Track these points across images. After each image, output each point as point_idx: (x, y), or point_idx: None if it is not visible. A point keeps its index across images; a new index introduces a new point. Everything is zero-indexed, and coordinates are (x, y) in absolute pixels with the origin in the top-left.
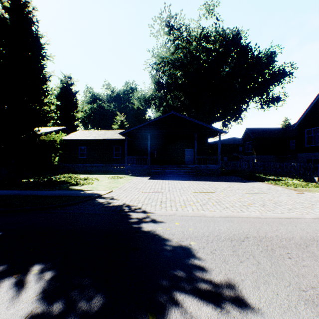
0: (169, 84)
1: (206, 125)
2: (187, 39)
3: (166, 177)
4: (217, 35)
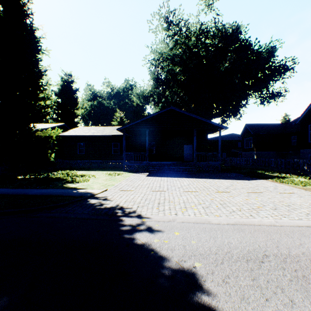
0: (167, 80)
1: (205, 121)
2: (186, 34)
3: (165, 173)
4: (216, 30)
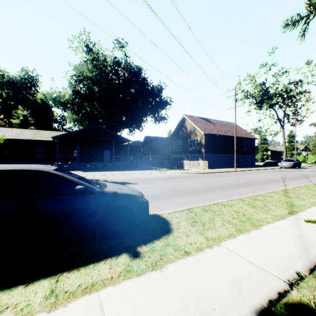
0: (88, 95)
1: (120, 136)
2: (103, 63)
3: (94, 170)
4: (126, 66)
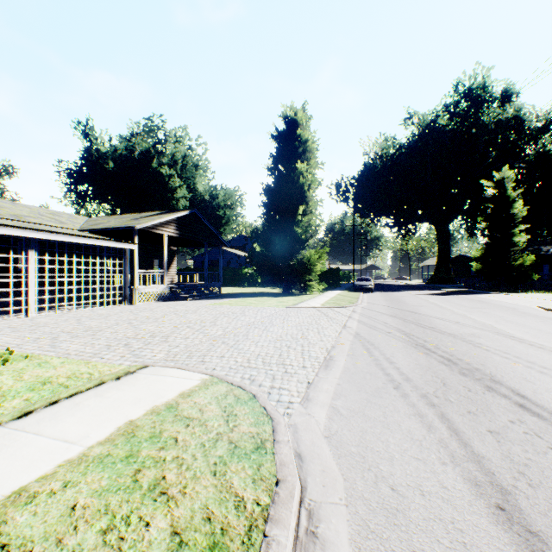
0: None
1: None
2: None
3: None
4: None
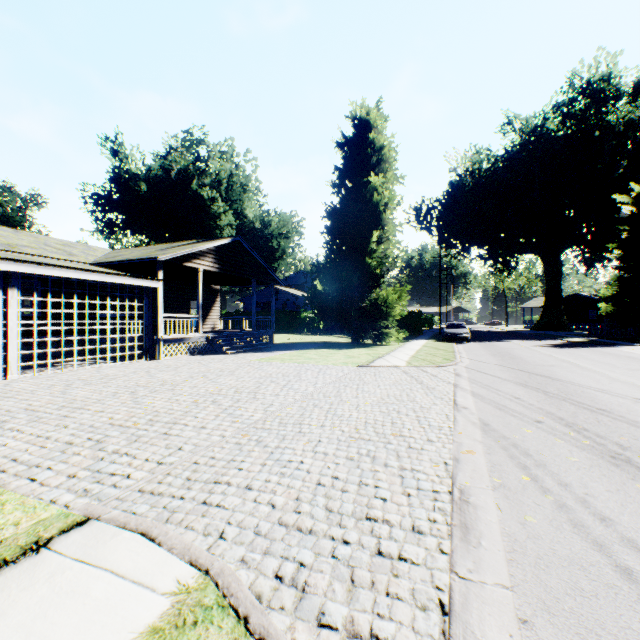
0: None
1: None
2: None
3: None
4: None
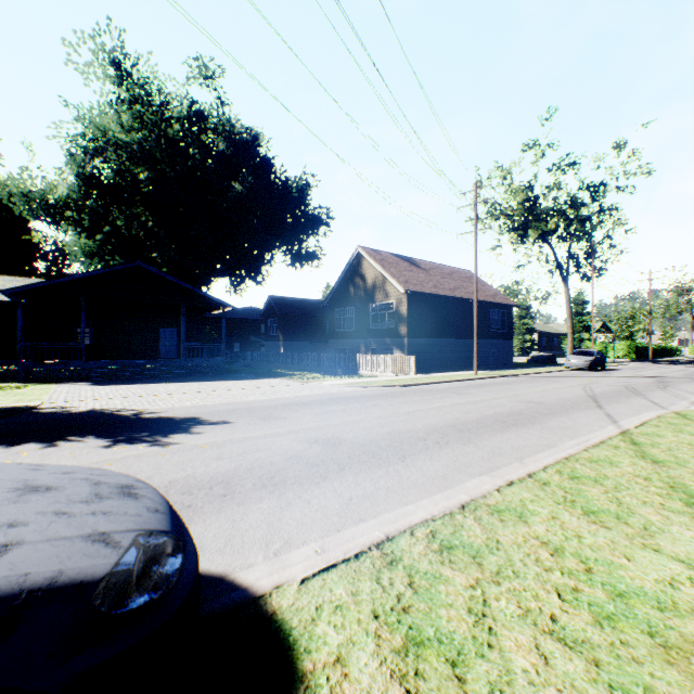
0: (119, 189)
1: (202, 293)
2: (162, 112)
3: (128, 381)
4: (221, 125)
